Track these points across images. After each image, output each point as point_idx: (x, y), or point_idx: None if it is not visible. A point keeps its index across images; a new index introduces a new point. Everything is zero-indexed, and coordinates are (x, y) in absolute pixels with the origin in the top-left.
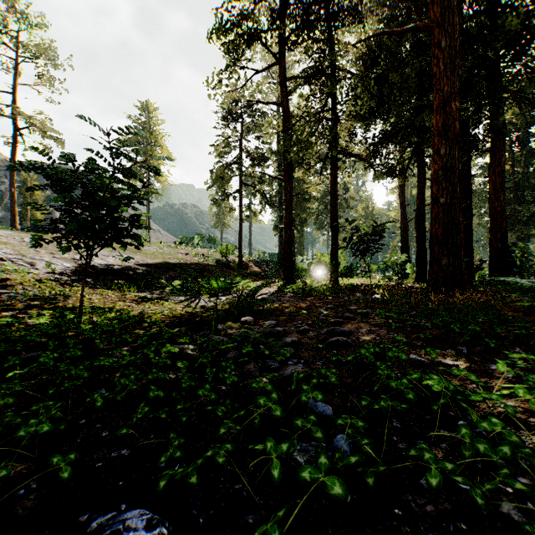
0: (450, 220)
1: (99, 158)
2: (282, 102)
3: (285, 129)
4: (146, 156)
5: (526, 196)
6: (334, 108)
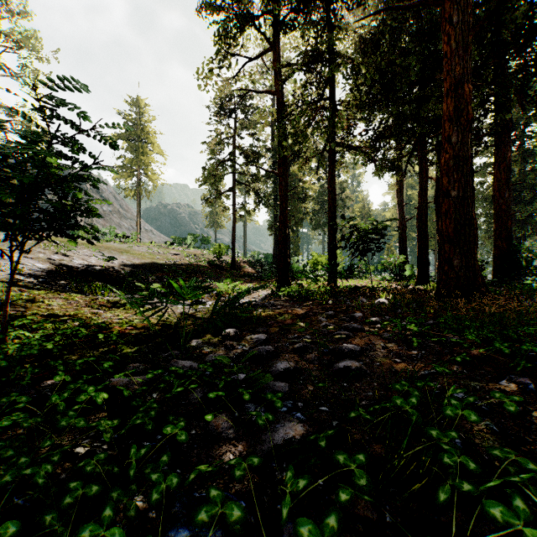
0: (462, 215)
1: (30, 121)
2: (276, 90)
3: (279, 119)
4: (137, 154)
5: (522, 196)
6: (332, 97)
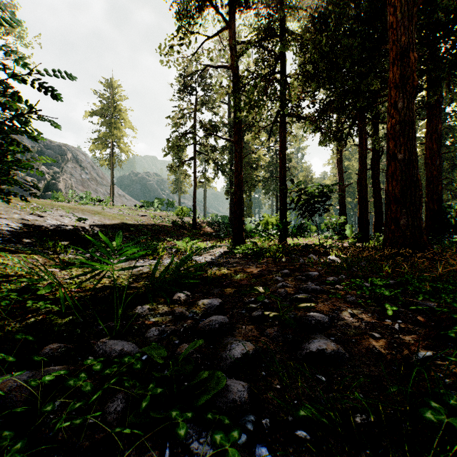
0: (408, 177)
1: None
2: (231, 65)
3: (235, 91)
4: (110, 128)
5: (443, 166)
6: (283, 72)
